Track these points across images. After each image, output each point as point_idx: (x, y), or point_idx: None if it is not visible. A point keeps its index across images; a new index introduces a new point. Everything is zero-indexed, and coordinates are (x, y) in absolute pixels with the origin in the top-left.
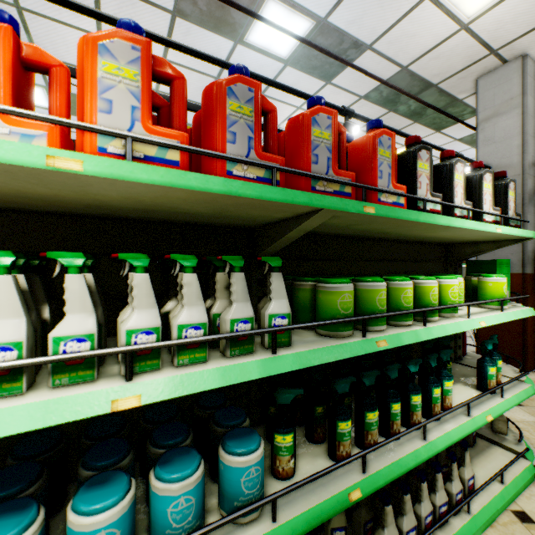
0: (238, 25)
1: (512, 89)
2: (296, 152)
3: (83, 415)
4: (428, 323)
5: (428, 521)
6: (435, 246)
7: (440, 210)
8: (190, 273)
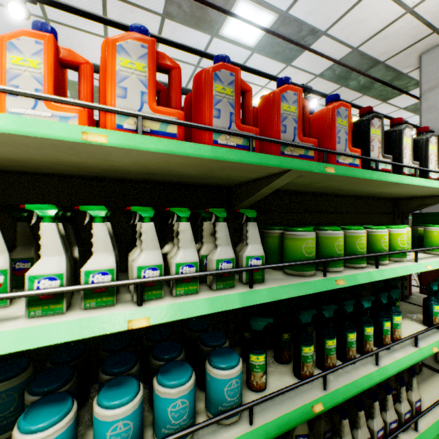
0: (214, 22)
1: None
2: (268, 123)
3: (107, 330)
4: (380, 265)
5: (380, 435)
6: (384, 200)
7: (391, 169)
8: (184, 222)
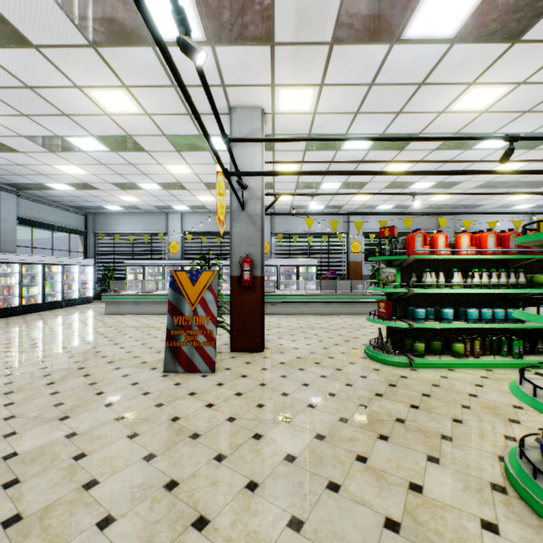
0: (470, 145)
1: None
2: None
3: (490, 292)
4: None
5: None
6: None
7: None
8: (502, 272)
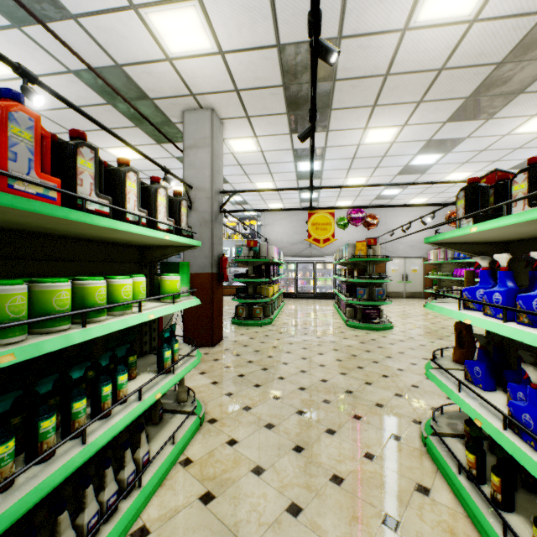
0: None
1: (206, 130)
2: None
3: None
4: (93, 323)
5: (93, 523)
6: (131, 247)
7: (110, 212)
8: None
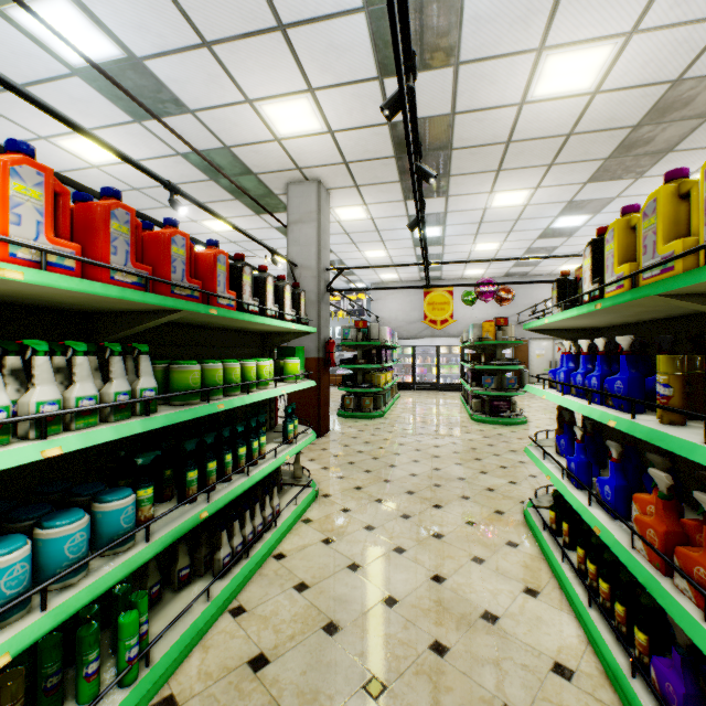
0: None
1: (311, 204)
2: (158, 261)
3: (22, 462)
4: (251, 393)
5: (251, 538)
6: (256, 334)
7: (259, 310)
8: (82, 357)
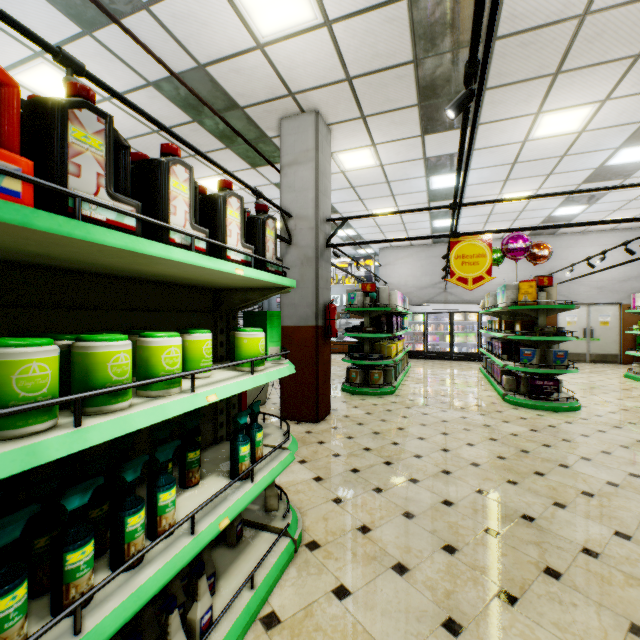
0: None
1: (308, 141)
2: None
3: None
4: (102, 415)
5: None
6: (200, 291)
7: (137, 226)
8: None
